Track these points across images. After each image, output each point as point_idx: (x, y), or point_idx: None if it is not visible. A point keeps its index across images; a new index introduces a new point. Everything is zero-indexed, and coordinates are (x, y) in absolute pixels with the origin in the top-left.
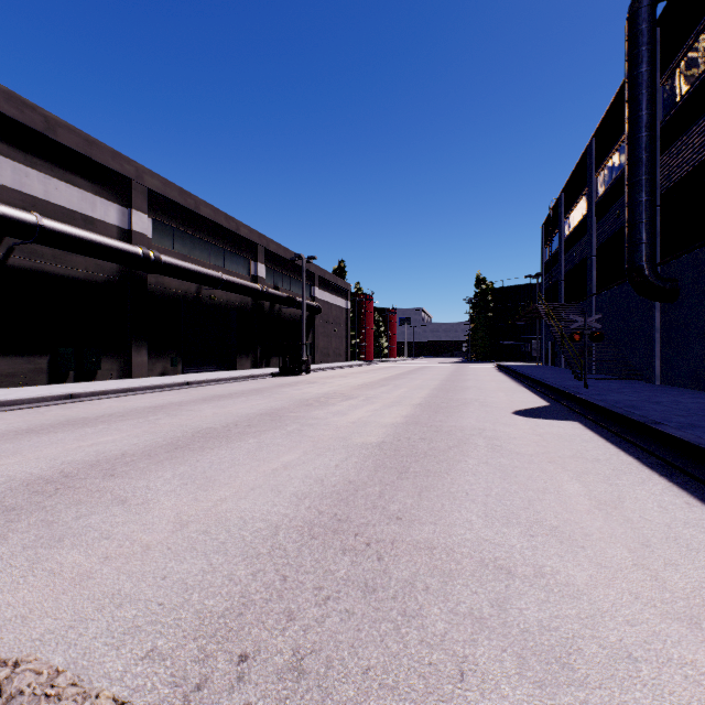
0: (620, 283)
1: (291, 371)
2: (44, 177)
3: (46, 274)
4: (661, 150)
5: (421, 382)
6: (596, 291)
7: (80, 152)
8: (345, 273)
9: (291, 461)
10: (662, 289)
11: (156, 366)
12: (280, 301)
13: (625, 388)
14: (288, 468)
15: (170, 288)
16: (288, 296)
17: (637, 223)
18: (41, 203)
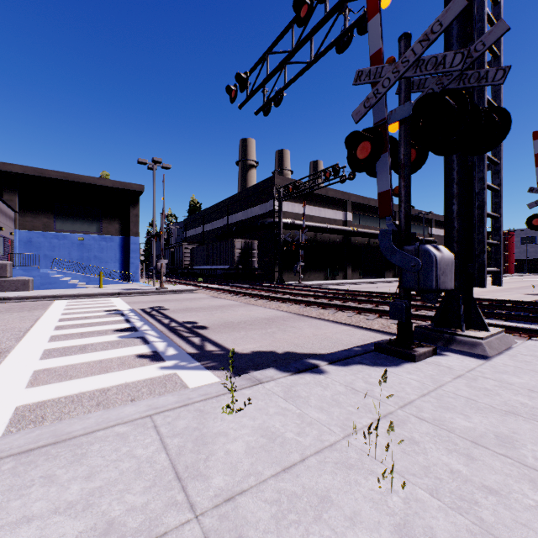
0: None
1: None
2: (324, 210)
3: (325, 243)
4: None
5: None
6: None
7: (333, 197)
8: None
9: None
10: None
11: (354, 275)
12: None
13: None
14: None
15: (358, 241)
16: None
17: None
18: (324, 218)
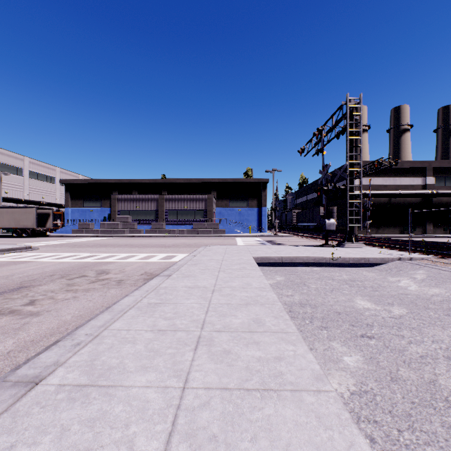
0: None
1: None
2: (399, 178)
3: (400, 204)
4: None
5: None
6: None
7: (409, 167)
8: None
9: None
10: None
11: (436, 230)
12: None
13: None
14: None
15: (442, 201)
16: None
17: None
18: (399, 186)
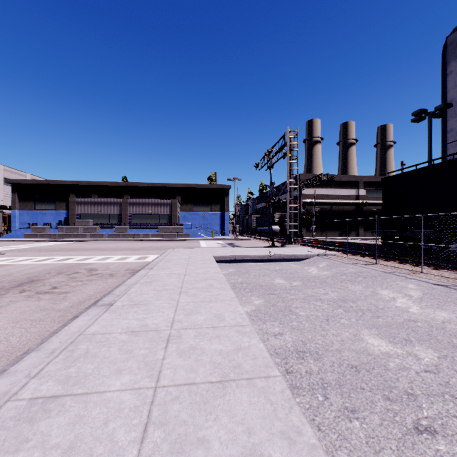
0: None
1: None
2: (339, 190)
3: (339, 212)
4: None
5: None
6: None
7: (346, 180)
8: None
9: None
10: None
11: (366, 233)
12: None
13: None
14: None
15: (371, 209)
16: None
17: None
18: (338, 196)
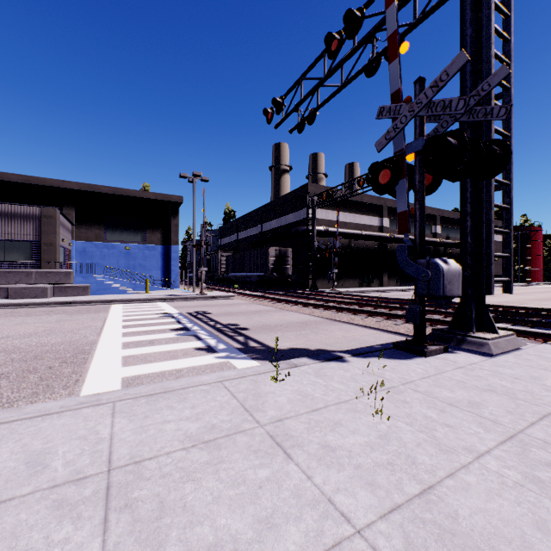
0: None
1: None
2: (359, 216)
3: (359, 249)
4: None
5: None
6: None
7: (368, 203)
8: None
9: None
10: None
11: (390, 282)
12: (450, 246)
13: None
14: None
15: (395, 247)
16: (455, 242)
17: None
18: (358, 225)
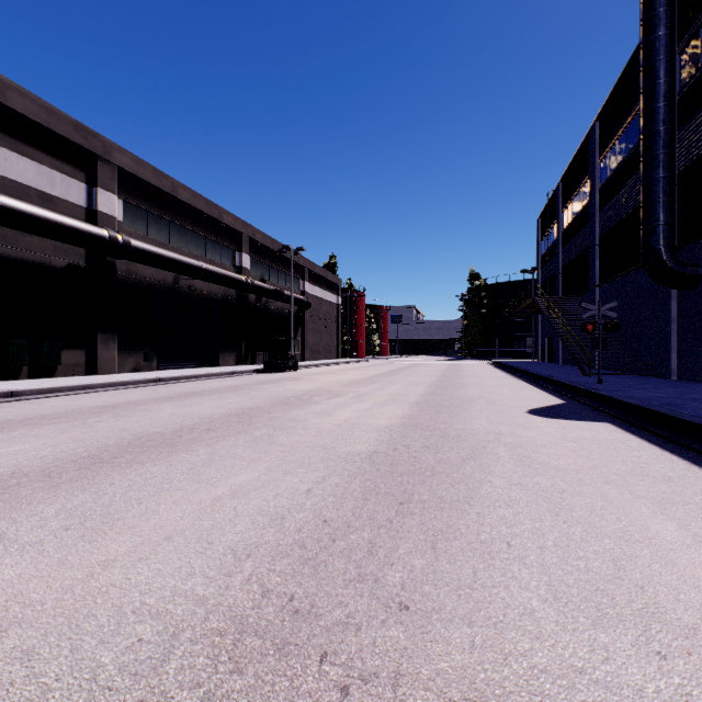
0: (628, 272)
1: (277, 368)
2: None
3: None
4: (678, 124)
5: (416, 379)
6: (599, 282)
7: (36, 120)
8: (336, 269)
9: (245, 482)
10: (682, 274)
11: (128, 361)
12: (266, 294)
13: (642, 384)
14: (236, 496)
15: (143, 276)
16: (275, 289)
17: (654, 202)
18: None
